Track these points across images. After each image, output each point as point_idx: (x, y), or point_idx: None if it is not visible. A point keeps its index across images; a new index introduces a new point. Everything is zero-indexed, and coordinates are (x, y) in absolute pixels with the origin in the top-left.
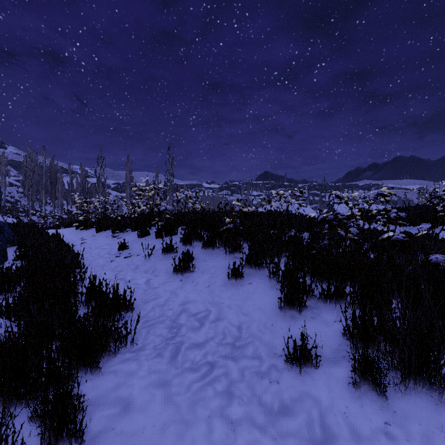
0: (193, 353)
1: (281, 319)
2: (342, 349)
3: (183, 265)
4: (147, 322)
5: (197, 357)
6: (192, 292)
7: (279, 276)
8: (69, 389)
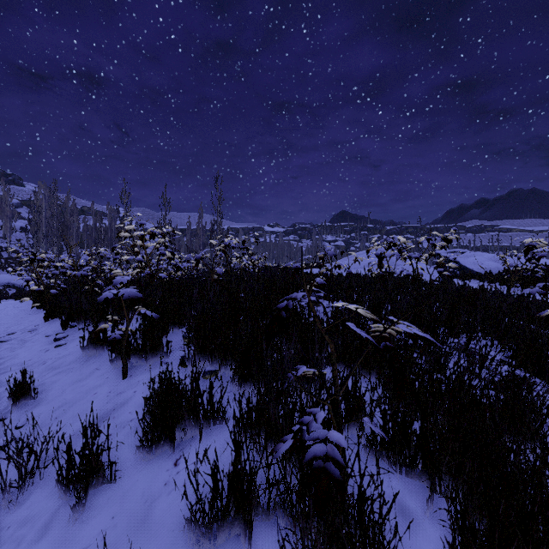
0: None
1: None
2: None
3: None
4: None
5: None
6: None
7: None
8: None
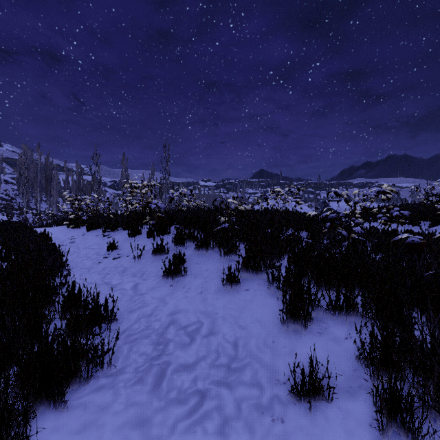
0: (181, 378)
1: (284, 334)
2: (358, 375)
3: (173, 268)
4: (130, 337)
5: (185, 384)
6: (183, 299)
7: (280, 282)
8: (19, 437)
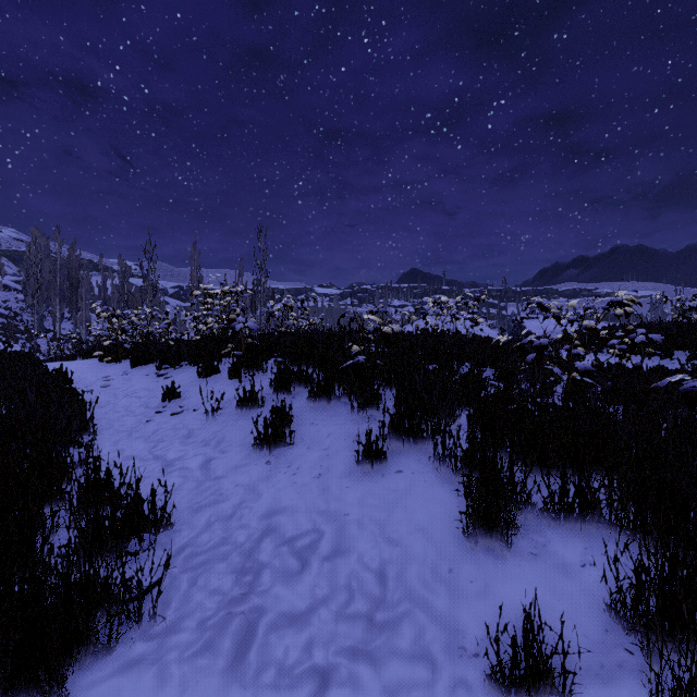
0: (283, 641)
1: (469, 557)
2: (614, 642)
3: (272, 433)
4: (194, 558)
5: (290, 654)
6: (288, 488)
7: (458, 460)
8: None
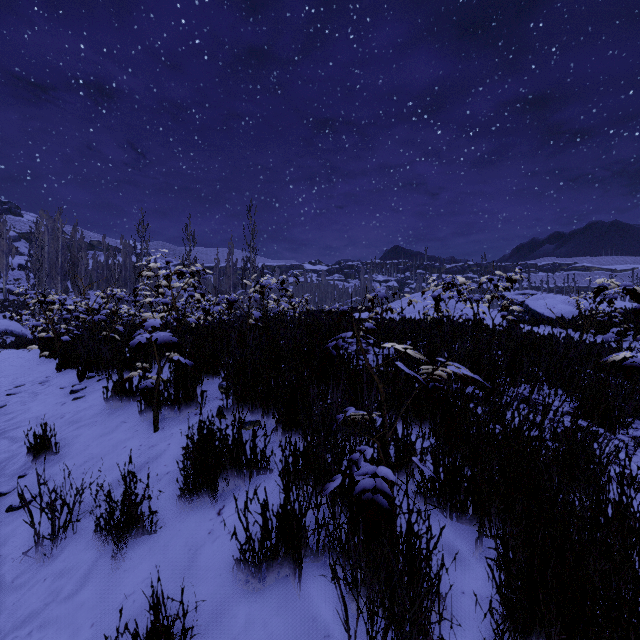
0: None
1: None
2: None
3: None
4: None
5: None
6: None
7: None
8: None
